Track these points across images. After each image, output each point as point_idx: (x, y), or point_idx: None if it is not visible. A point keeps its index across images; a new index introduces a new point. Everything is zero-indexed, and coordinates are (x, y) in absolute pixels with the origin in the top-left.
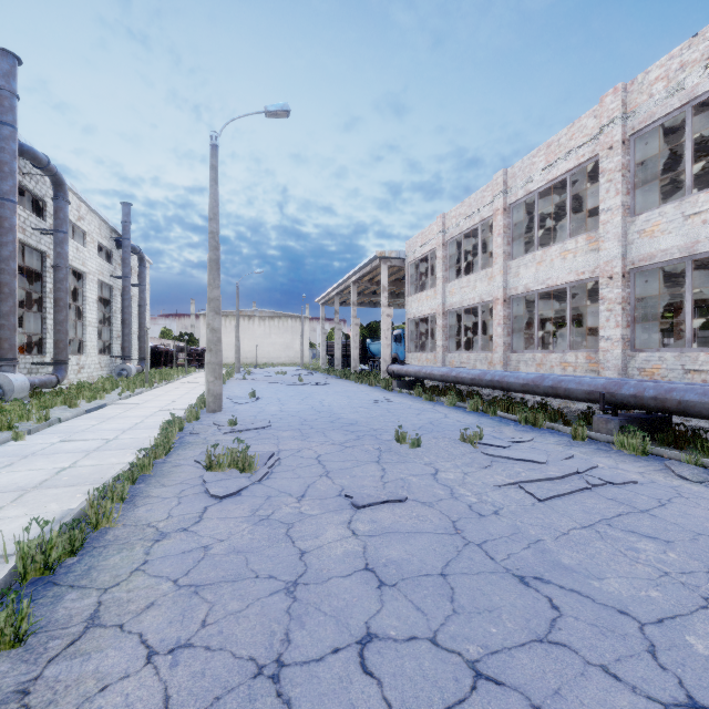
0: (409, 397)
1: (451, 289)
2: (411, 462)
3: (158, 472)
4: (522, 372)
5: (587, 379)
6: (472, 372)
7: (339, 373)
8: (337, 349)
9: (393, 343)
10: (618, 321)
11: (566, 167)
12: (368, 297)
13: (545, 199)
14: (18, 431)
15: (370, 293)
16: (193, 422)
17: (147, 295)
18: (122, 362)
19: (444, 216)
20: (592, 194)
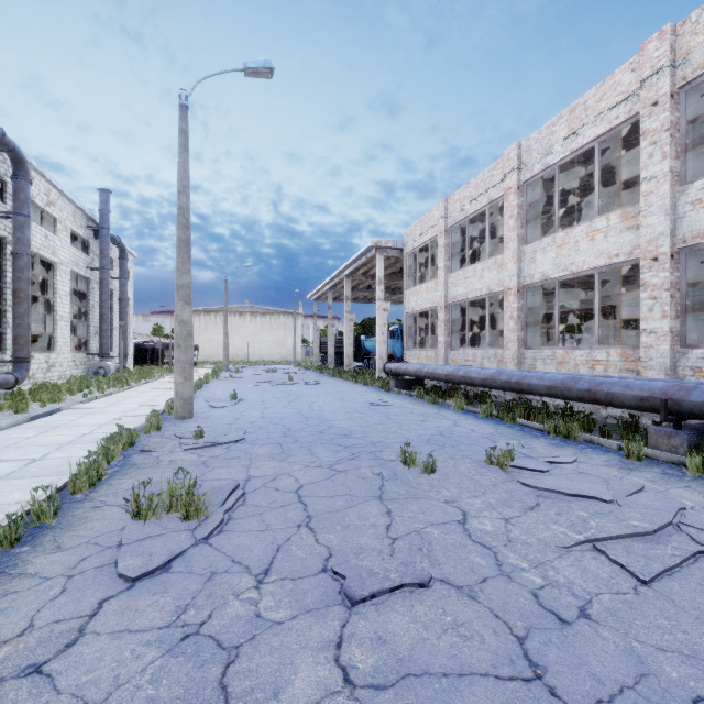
0: (409, 398)
1: (454, 280)
2: (426, 498)
3: (65, 520)
4: (543, 372)
5: (637, 381)
6: (483, 372)
7: (332, 372)
8: (330, 346)
9: (390, 340)
10: (666, 311)
11: (595, 133)
12: (362, 292)
13: (563, 177)
14: None
15: (365, 287)
16: (152, 433)
17: (131, 289)
18: (100, 360)
19: (447, 200)
20: (616, 170)
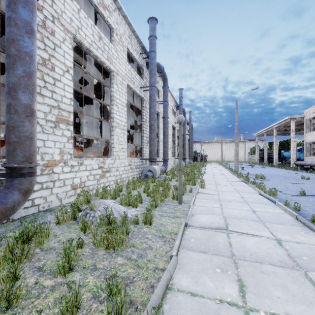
0: (306, 172)
1: None
2: (306, 181)
3: None
4: None
5: None
6: None
7: (267, 165)
8: (265, 155)
9: (297, 152)
10: None
11: None
12: (281, 132)
13: None
14: (205, 171)
15: (283, 130)
16: None
17: None
18: (189, 159)
19: None
20: None
